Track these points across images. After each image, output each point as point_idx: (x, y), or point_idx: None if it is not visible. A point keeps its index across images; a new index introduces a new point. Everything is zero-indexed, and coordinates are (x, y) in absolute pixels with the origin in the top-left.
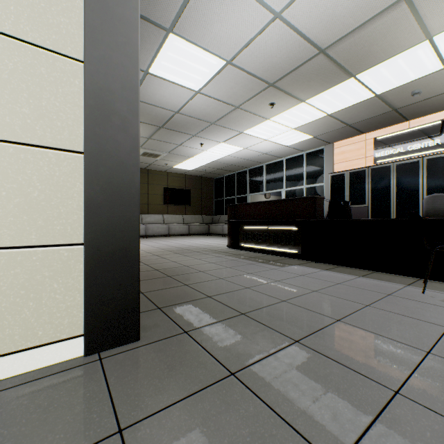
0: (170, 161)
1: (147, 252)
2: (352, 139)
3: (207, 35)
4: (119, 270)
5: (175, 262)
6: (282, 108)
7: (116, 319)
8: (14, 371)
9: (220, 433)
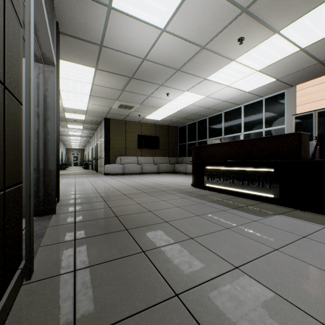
0: (142, 112)
1: (118, 190)
2: (318, 80)
3: None
4: None
5: (140, 205)
6: (251, 44)
7: None
8: None
9: None
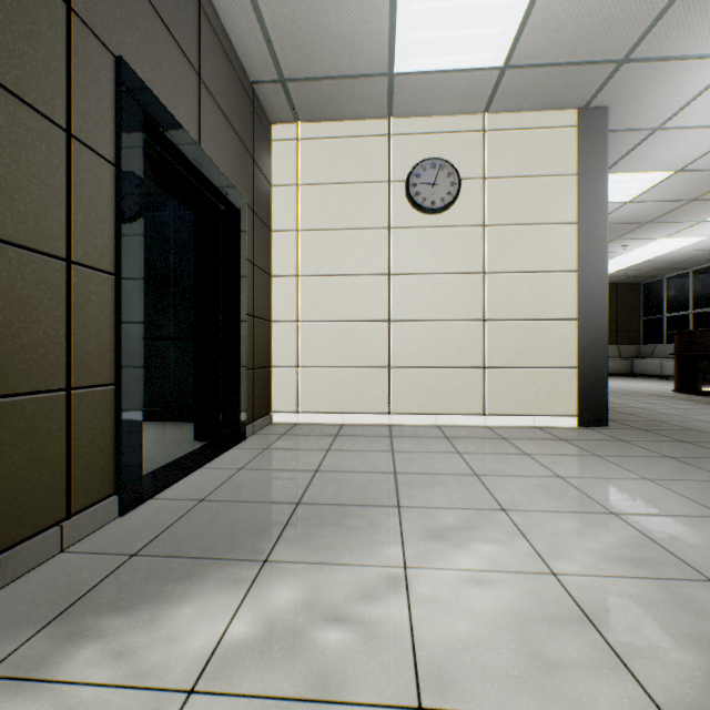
0: None
1: None
2: None
3: (647, 163)
4: (595, 384)
5: None
6: None
7: (593, 411)
8: (548, 424)
9: (676, 447)
